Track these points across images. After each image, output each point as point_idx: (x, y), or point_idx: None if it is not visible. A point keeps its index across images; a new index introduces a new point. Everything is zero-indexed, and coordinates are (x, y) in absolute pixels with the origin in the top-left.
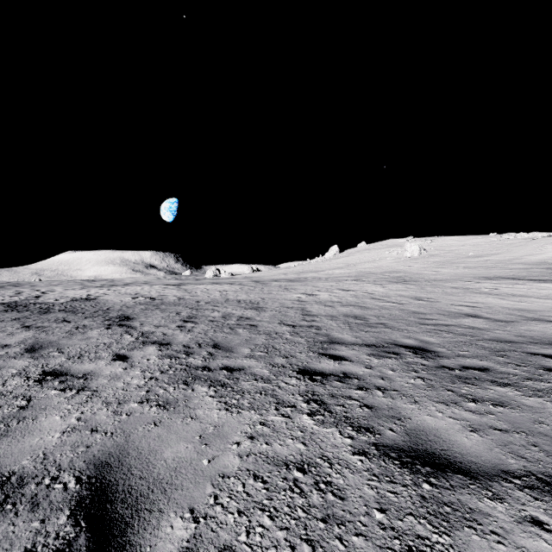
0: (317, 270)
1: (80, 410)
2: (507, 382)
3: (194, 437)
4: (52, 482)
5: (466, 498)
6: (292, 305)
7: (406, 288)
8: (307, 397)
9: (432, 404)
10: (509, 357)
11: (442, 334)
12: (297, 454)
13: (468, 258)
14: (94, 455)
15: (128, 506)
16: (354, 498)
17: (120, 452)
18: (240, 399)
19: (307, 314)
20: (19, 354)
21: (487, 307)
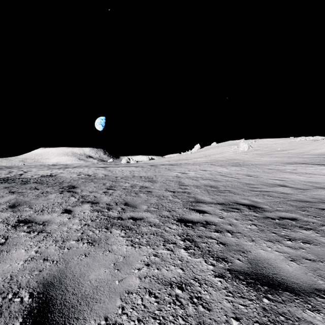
0: (187, 159)
1: (38, 246)
2: (309, 227)
3: (110, 264)
4: (13, 297)
5: (294, 309)
6: (173, 179)
7: (241, 169)
8: (183, 237)
9: (263, 242)
10: (308, 211)
11: (265, 197)
12: (177, 277)
13: (277, 151)
14: (43, 277)
15: (62, 315)
16: (217, 310)
17: (61, 275)
18: (140, 238)
19: (182, 184)
20: (5, 209)
21: (291, 180)
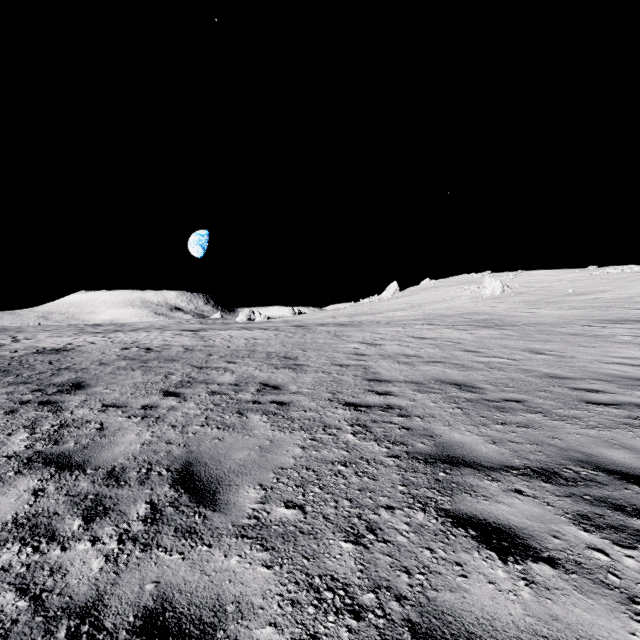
0: (374, 312)
1: None
2: None
3: None
4: None
5: None
6: (348, 362)
7: (505, 335)
8: None
9: None
10: None
11: None
12: None
13: (568, 296)
14: None
15: None
16: None
17: None
18: None
19: (374, 378)
20: None
21: None
